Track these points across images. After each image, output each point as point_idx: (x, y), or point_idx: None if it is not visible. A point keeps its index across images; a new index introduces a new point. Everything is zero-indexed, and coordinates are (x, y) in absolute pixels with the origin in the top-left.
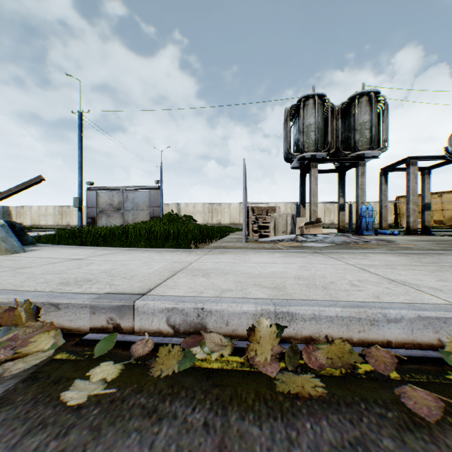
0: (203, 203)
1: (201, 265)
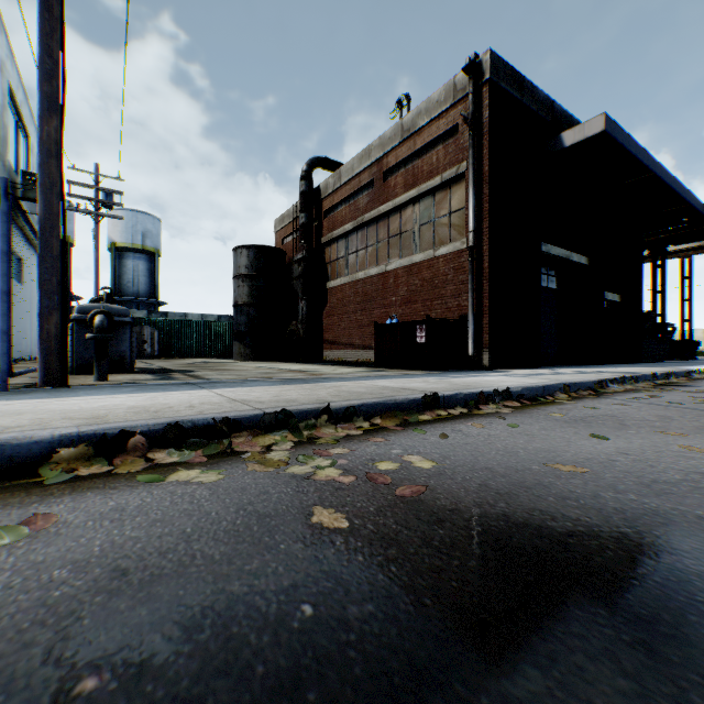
0: (703, 330)
1: None
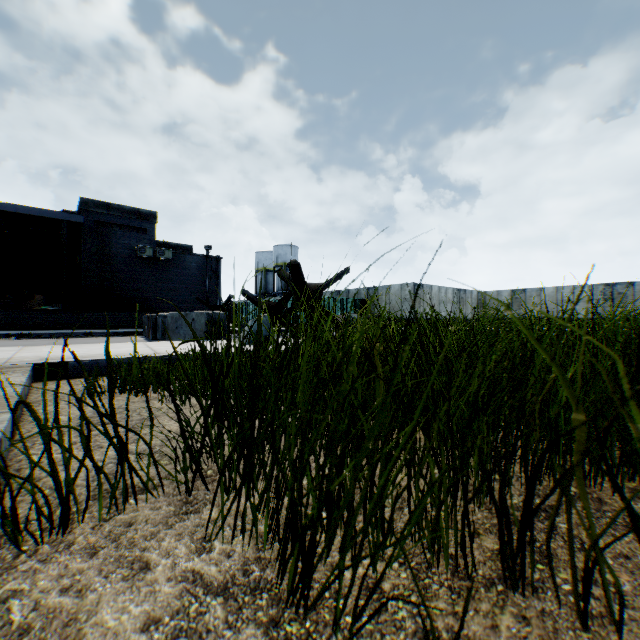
0: None
1: (4, 352)
